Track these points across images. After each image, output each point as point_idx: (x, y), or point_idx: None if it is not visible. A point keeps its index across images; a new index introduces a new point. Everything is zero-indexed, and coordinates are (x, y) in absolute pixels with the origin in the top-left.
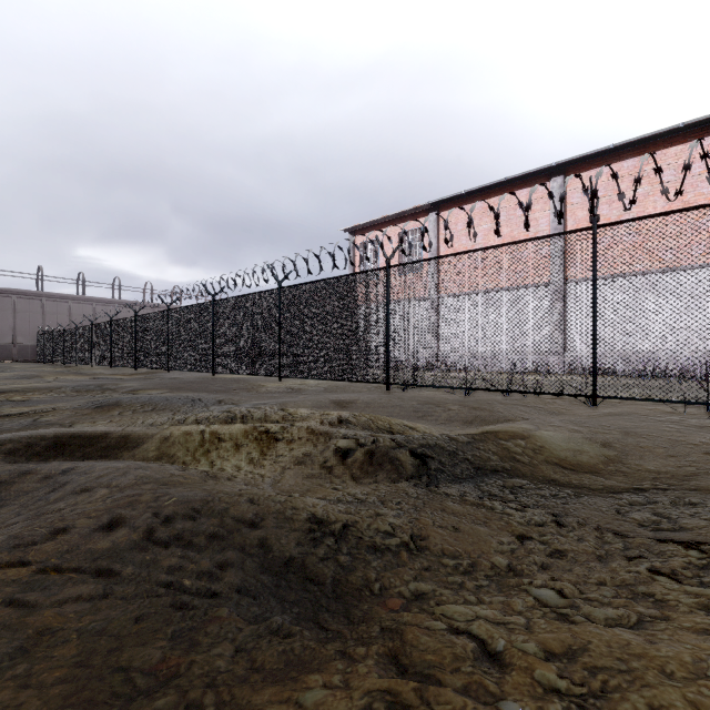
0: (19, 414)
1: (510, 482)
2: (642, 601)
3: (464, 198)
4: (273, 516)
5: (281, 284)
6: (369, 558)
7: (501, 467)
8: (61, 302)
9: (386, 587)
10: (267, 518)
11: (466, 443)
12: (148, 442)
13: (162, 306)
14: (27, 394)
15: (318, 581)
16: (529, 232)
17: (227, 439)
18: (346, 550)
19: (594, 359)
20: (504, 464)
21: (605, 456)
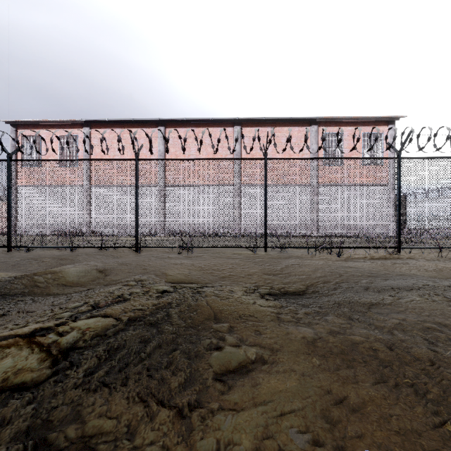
0: None
1: (18, 299)
2: None
3: (108, 123)
4: None
5: None
6: None
7: (21, 291)
8: None
9: None
10: None
11: (6, 281)
12: None
13: None
14: None
15: None
16: (147, 154)
17: None
18: None
19: (136, 228)
20: (25, 289)
21: (97, 276)
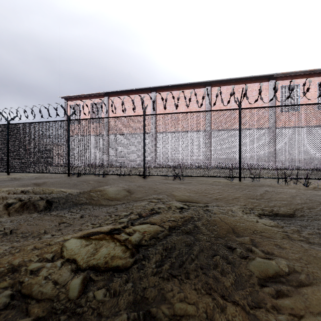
0: None
1: (84, 207)
2: (77, 231)
3: (119, 93)
4: None
5: (9, 122)
6: None
7: (85, 202)
8: None
9: None
10: None
11: (75, 195)
12: None
13: None
14: None
15: None
16: None
17: None
18: None
19: (144, 162)
20: (87, 201)
21: (126, 194)
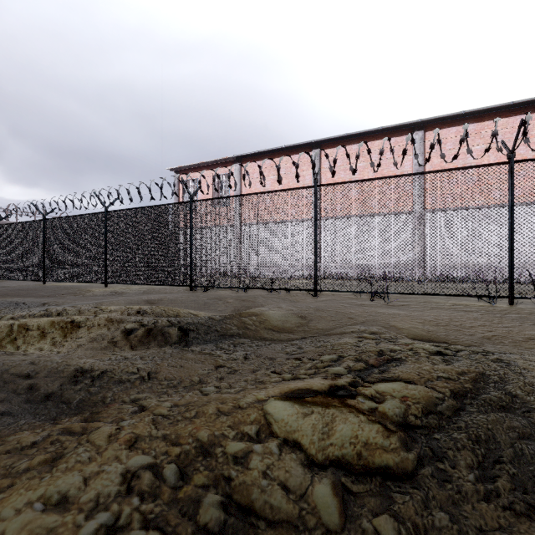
0: None
1: (238, 341)
2: (256, 385)
3: (258, 155)
4: (47, 370)
5: (107, 208)
6: (113, 387)
7: (237, 333)
8: None
9: (115, 399)
10: (42, 372)
11: (219, 320)
12: None
13: None
14: None
15: (69, 402)
16: (300, 184)
17: (35, 329)
18: (98, 385)
19: (315, 268)
20: (239, 331)
21: (300, 323)
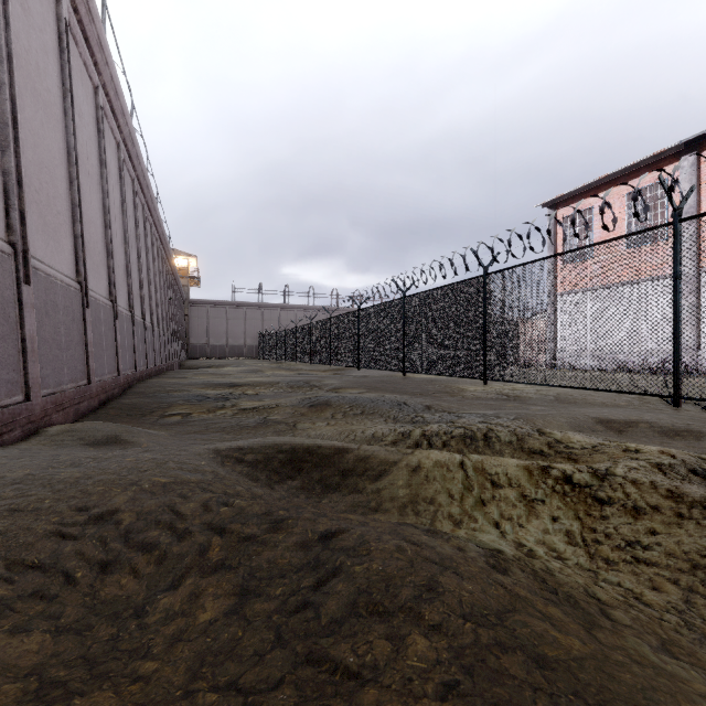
0: (252, 408)
1: None
2: None
3: None
4: None
5: (486, 270)
6: None
7: None
8: (274, 310)
9: None
10: None
11: None
12: (391, 472)
13: (345, 309)
14: (256, 388)
15: None
16: None
17: (505, 485)
18: None
19: None
20: None
21: None
